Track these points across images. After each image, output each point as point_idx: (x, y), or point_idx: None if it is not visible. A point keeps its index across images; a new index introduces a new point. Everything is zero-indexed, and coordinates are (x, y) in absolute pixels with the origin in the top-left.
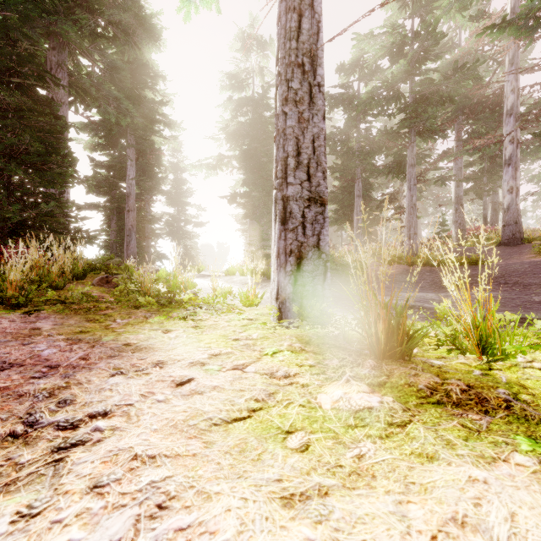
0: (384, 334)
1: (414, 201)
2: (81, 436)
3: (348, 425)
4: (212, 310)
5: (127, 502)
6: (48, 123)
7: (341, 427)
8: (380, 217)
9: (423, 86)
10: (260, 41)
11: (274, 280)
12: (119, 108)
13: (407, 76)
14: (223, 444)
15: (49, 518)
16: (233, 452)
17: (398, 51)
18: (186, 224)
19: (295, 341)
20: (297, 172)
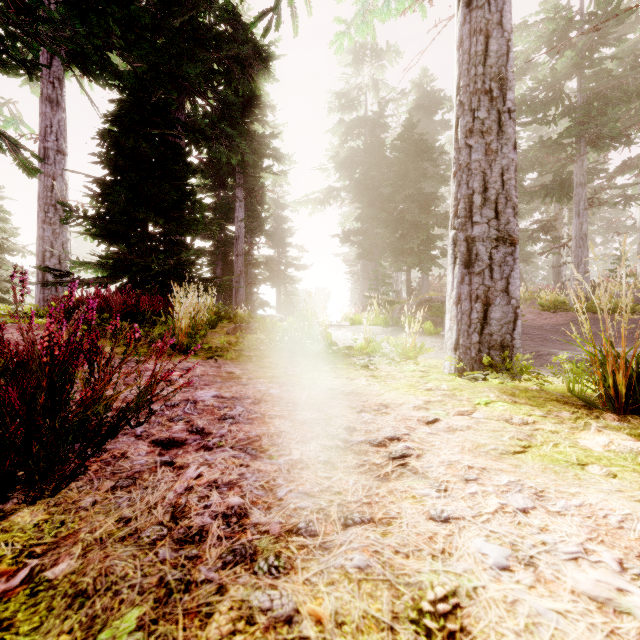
0: (625, 386)
1: (584, 230)
2: (402, 451)
3: (639, 463)
4: (389, 360)
5: (507, 489)
6: (180, 171)
7: (632, 464)
8: (526, 252)
9: (599, 82)
10: (375, 50)
11: (451, 328)
12: (231, 146)
13: (574, 71)
14: (530, 466)
15: (461, 492)
16: (548, 472)
17: (560, 40)
18: (287, 267)
19: (498, 393)
20: (484, 210)
